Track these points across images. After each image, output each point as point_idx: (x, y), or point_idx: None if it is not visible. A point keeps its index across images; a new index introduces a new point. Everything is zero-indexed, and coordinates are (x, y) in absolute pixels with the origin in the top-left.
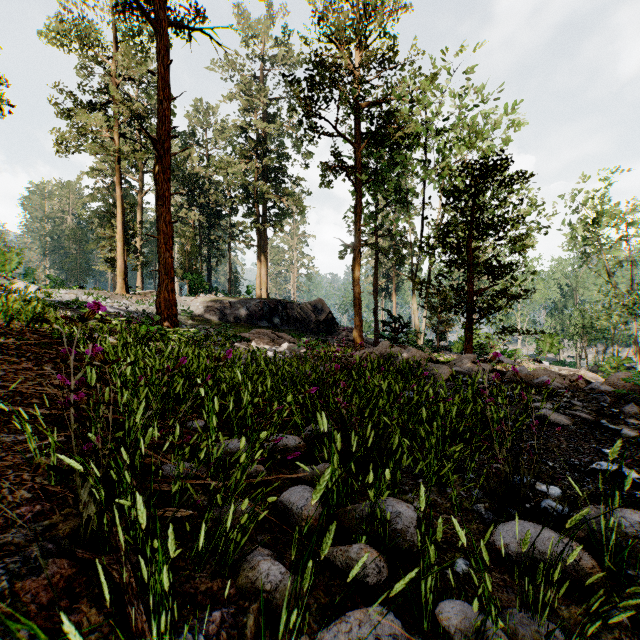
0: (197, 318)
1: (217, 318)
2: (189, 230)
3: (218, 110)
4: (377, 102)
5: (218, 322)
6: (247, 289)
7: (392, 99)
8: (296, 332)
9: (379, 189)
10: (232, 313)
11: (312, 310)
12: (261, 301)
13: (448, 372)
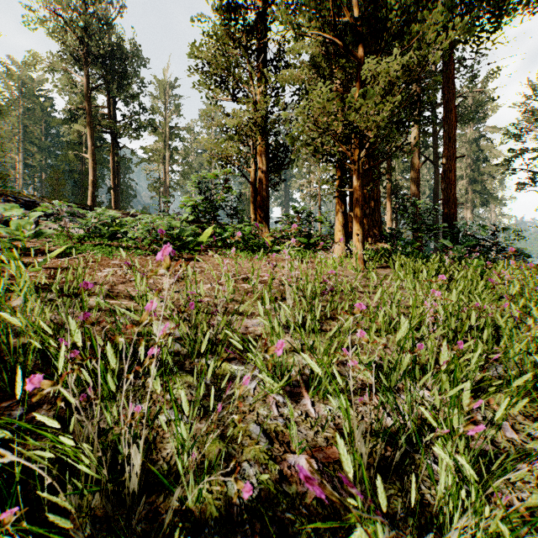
0: None
1: None
2: None
3: None
4: None
5: None
6: None
7: None
8: None
9: None
10: None
11: None
12: None
13: None
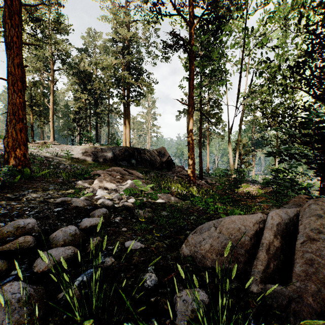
0: (76, 159)
1: (91, 159)
2: (82, 105)
3: (101, 35)
4: None
5: (91, 162)
6: (117, 142)
7: None
8: (146, 169)
9: (202, 73)
10: (102, 156)
11: (157, 154)
12: (123, 148)
13: None
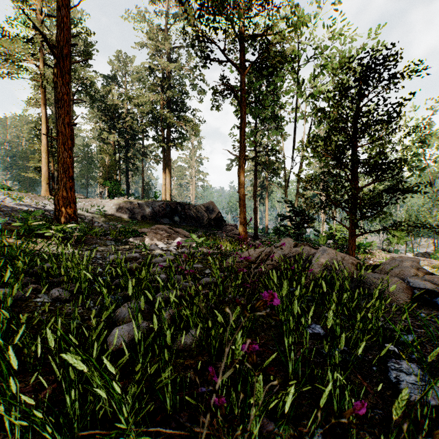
0: (109, 216)
1: (127, 216)
2: (110, 148)
3: (134, 58)
4: (259, 34)
5: (127, 219)
6: (155, 194)
7: (271, 32)
8: (192, 228)
9: (258, 115)
10: (140, 212)
11: (205, 210)
12: (164, 203)
13: (406, 289)
